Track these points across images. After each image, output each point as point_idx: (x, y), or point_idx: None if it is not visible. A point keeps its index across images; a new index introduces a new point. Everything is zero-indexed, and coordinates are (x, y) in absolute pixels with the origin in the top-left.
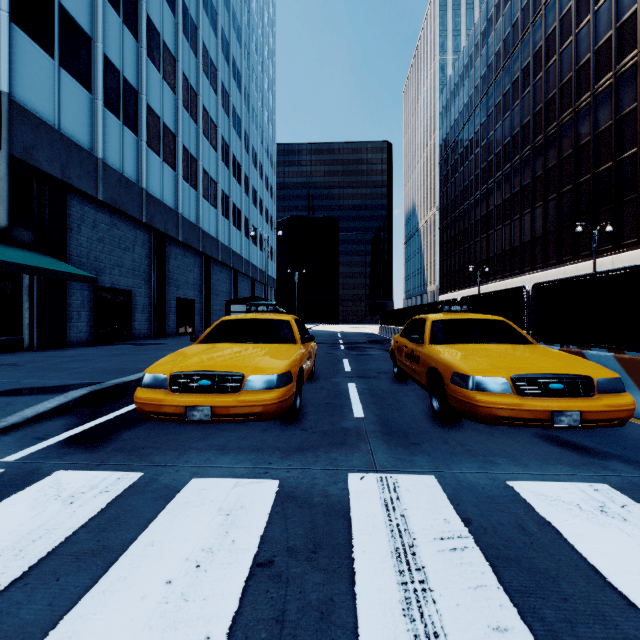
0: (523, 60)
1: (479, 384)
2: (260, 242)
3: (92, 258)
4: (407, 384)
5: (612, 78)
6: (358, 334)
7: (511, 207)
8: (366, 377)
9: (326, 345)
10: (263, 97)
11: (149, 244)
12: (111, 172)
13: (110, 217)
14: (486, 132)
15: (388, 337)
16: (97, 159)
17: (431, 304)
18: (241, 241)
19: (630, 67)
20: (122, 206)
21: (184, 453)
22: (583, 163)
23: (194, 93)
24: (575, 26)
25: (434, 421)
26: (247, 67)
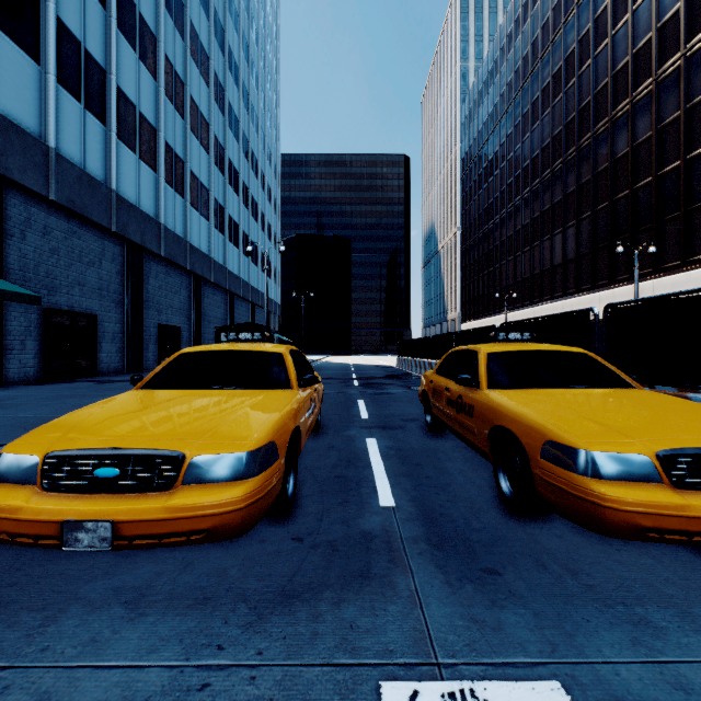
0: (554, 65)
1: (602, 466)
2: (262, 262)
3: (42, 273)
4: (446, 439)
5: (652, 84)
6: (373, 367)
7: (540, 227)
8: (389, 428)
9: (337, 381)
10: (265, 97)
11: (121, 259)
12: (68, 166)
13: (67, 223)
14: (513, 144)
15: (408, 370)
16: (48, 148)
17: (461, 332)
18: (239, 260)
19: (672, 72)
20: (83, 210)
21: (53, 619)
22: (620, 178)
23: (180, 82)
24: (611, 27)
25: (505, 512)
26: (246, 60)
